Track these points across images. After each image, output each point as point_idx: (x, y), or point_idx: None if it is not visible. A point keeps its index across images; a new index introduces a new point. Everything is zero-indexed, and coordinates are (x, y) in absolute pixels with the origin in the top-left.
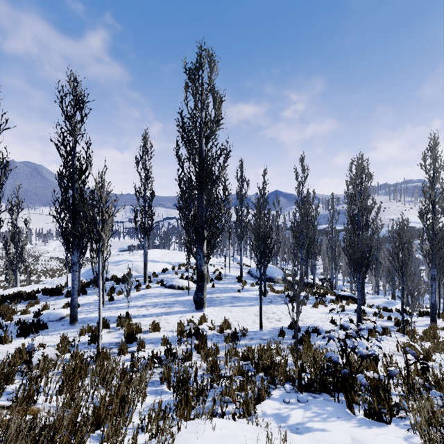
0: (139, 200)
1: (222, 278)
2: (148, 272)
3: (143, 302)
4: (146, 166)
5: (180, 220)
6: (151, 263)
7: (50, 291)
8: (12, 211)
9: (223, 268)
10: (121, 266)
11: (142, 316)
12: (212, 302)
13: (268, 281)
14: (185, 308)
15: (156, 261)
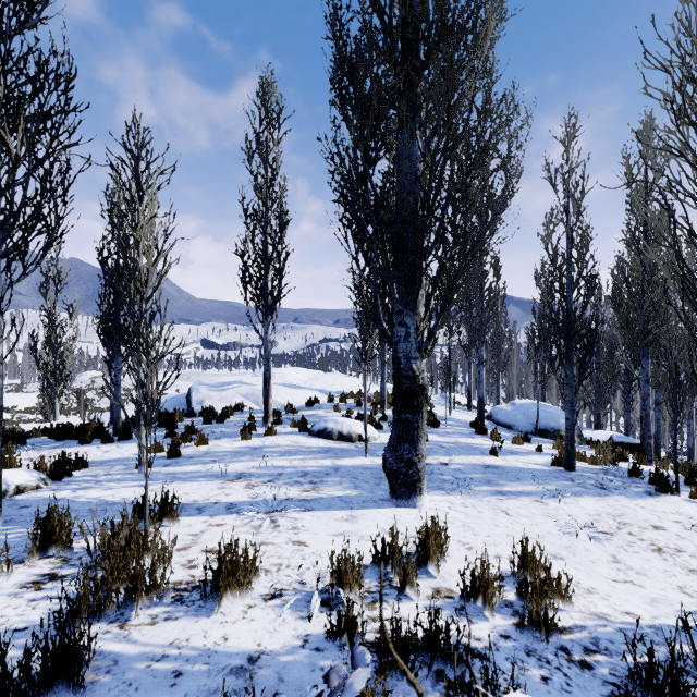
0: (253, 237)
1: (438, 423)
2: (279, 406)
3: (249, 464)
4: (266, 153)
5: (345, 238)
6: (286, 390)
7: (60, 428)
8: (45, 288)
9: (433, 405)
10: (228, 392)
11: (223, 509)
12: (433, 476)
13: (544, 435)
14: (359, 489)
15: (297, 386)
